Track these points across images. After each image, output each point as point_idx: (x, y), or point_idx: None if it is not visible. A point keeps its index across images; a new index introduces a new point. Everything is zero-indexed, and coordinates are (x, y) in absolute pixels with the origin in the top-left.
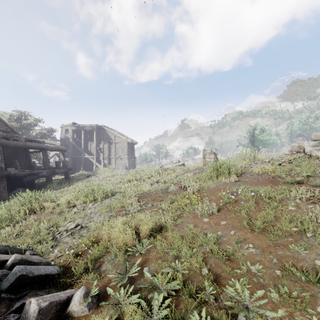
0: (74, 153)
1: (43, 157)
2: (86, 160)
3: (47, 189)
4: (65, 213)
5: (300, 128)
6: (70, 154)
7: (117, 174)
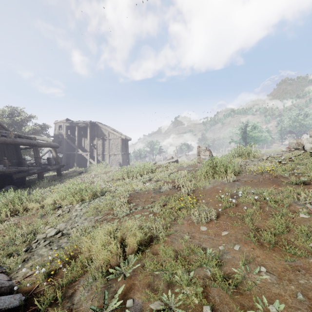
0: (68, 150)
1: (34, 153)
2: (80, 157)
3: (37, 187)
4: (49, 216)
5: (290, 125)
6: (63, 151)
7: (110, 171)
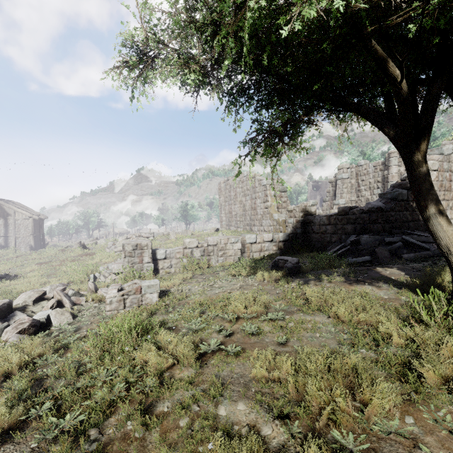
0: None
1: None
2: None
3: None
4: None
5: None
6: None
7: (22, 255)
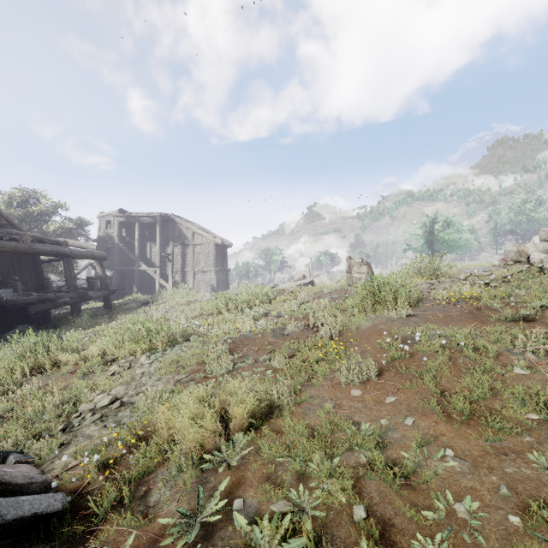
0: (122, 263)
1: (64, 270)
2: (142, 275)
3: (71, 327)
4: (96, 375)
5: (511, 219)
6: (114, 265)
7: (196, 300)
